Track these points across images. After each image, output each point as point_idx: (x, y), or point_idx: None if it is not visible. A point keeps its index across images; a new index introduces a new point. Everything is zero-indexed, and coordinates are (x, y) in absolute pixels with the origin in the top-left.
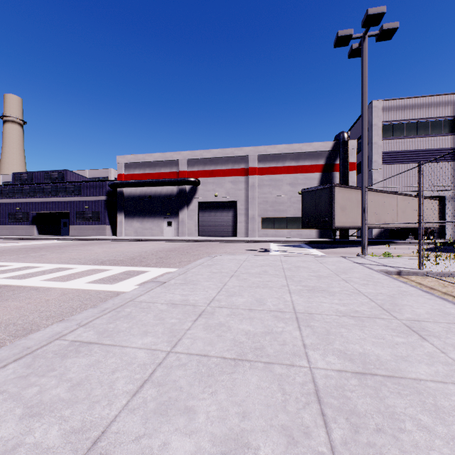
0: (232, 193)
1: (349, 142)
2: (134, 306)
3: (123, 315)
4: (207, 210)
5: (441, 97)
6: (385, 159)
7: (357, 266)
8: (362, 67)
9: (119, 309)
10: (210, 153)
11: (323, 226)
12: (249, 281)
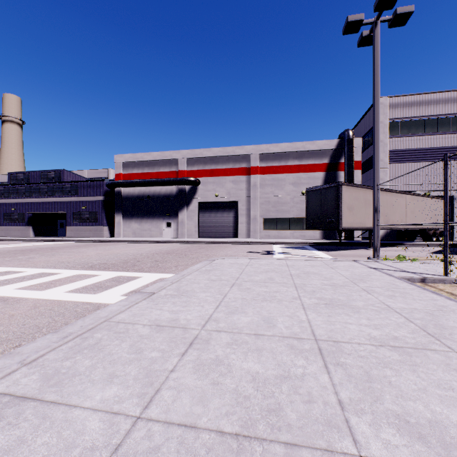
0: (233, 192)
1: (354, 140)
2: (108, 330)
3: (89, 344)
4: (208, 211)
5: (450, 94)
6: (392, 158)
7: (374, 272)
8: (373, 55)
9: (87, 334)
10: (211, 152)
11: (329, 227)
12: (254, 292)
